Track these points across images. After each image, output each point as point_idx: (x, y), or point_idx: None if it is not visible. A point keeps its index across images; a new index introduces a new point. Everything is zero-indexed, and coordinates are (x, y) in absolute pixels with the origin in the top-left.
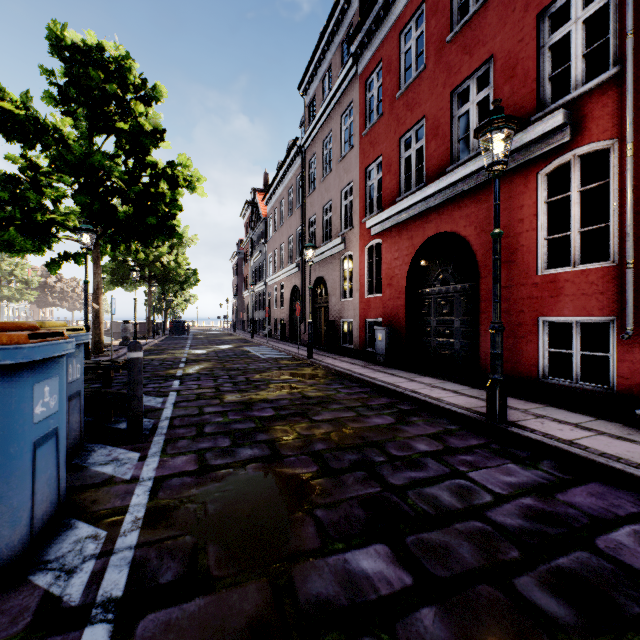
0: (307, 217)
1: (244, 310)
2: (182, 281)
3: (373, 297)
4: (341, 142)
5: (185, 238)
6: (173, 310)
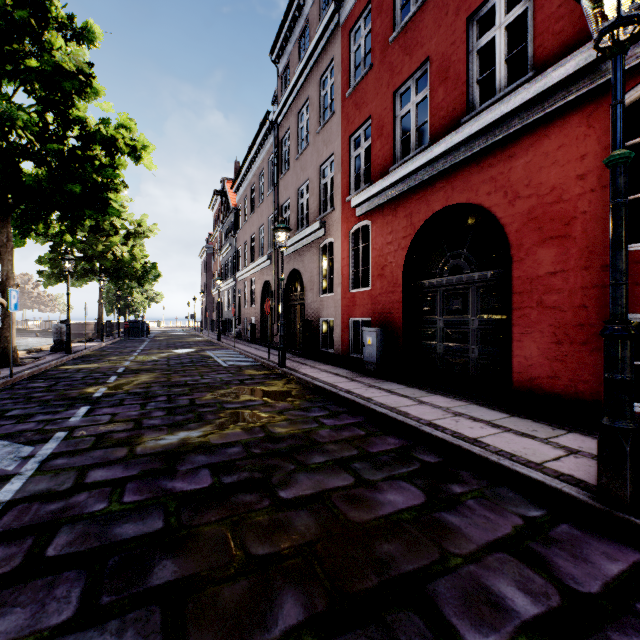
0: (280, 202)
1: (213, 309)
2: (139, 276)
3: (359, 291)
4: (320, 110)
5: (143, 228)
6: (133, 309)
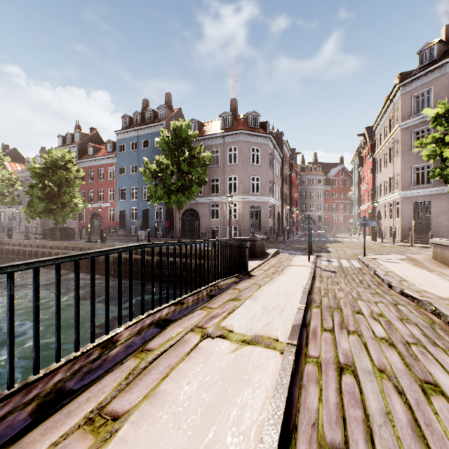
0: None
1: None
2: None
3: (82, 221)
4: None
5: None
6: None
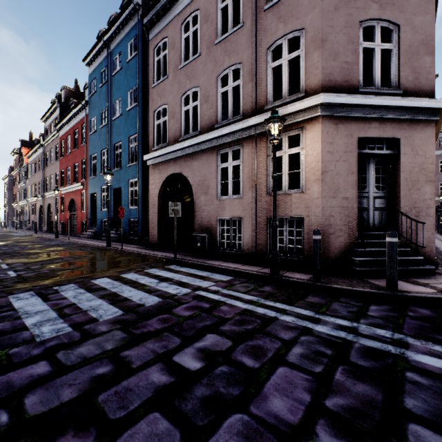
0: (46, 176)
1: (14, 215)
2: None
3: (62, 214)
4: (56, 155)
5: None
6: None
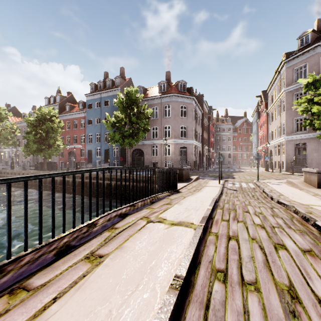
0: None
1: None
2: None
3: (62, 158)
4: None
5: None
6: None
